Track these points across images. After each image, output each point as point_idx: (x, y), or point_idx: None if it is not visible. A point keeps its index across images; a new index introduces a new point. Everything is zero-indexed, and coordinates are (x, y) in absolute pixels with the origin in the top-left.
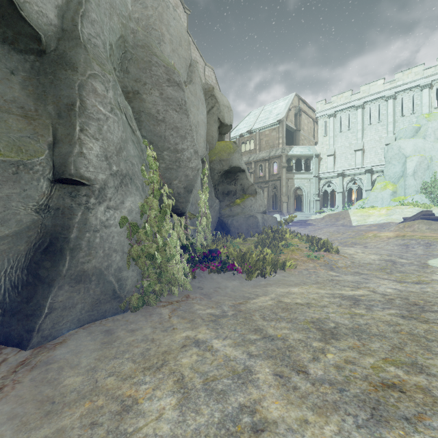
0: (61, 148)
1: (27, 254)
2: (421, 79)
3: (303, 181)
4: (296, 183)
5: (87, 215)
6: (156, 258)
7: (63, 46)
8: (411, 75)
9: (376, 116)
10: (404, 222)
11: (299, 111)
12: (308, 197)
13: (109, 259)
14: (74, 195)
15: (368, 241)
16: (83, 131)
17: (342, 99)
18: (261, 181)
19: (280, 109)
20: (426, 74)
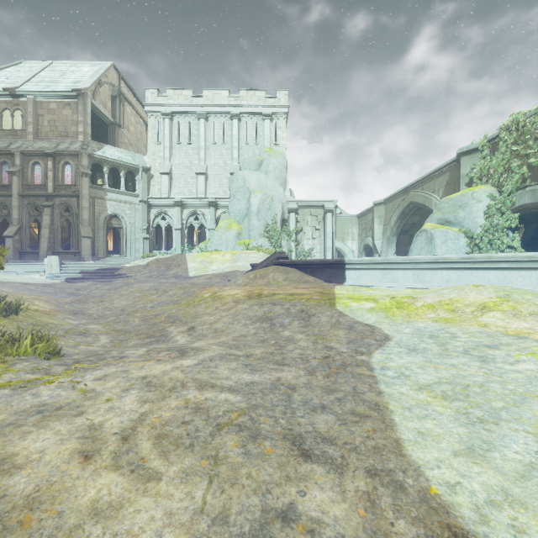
0: None
1: None
2: (264, 106)
3: (123, 206)
4: (111, 206)
5: None
6: None
7: None
8: (255, 98)
9: (221, 135)
10: (254, 269)
11: (119, 96)
12: (132, 232)
13: None
14: None
15: (201, 310)
16: None
17: (181, 98)
18: (37, 194)
19: (83, 76)
20: (268, 103)
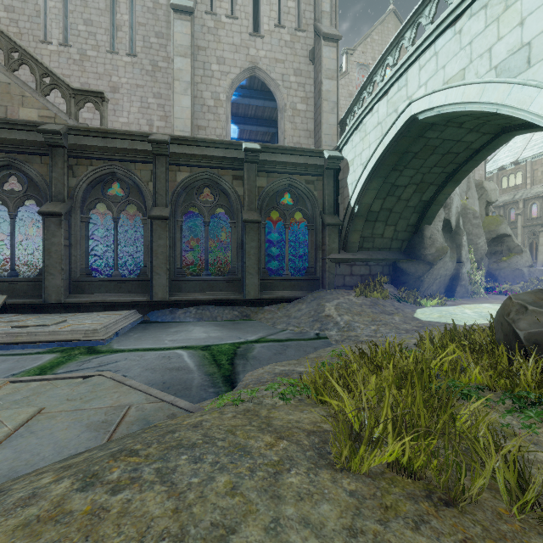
0: (458, 255)
1: (449, 279)
2: None
3: None
4: None
5: (462, 270)
6: (475, 284)
7: (456, 230)
8: None
9: None
10: None
11: None
12: None
13: (466, 282)
14: (459, 265)
15: None
16: (462, 250)
17: None
18: (534, 224)
19: None
20: None
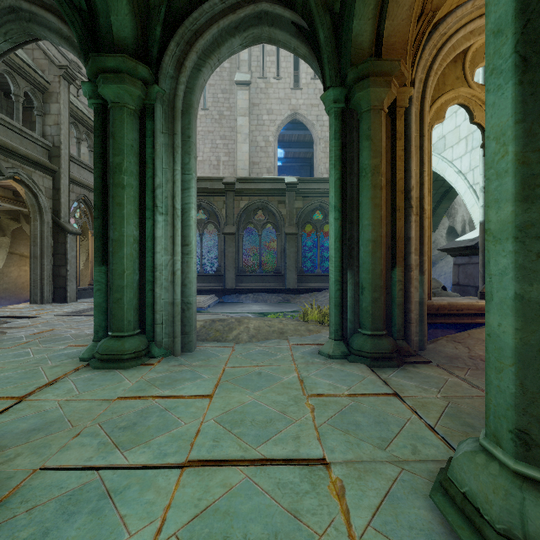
0: None
1: None
2: None
3: None
4: None
5: None
6: None
7: (462, 234)
8: None
9: None
10: None
11: None
12: None
13: None
14: None
15: None
16: None
17: None
18: None
19: None
20: None
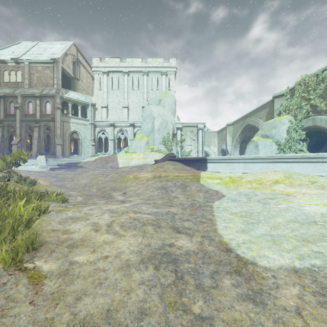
0: None
1: None
2: (162, 67)
3: (80, 126)
4: (73, 126)
5: None
6: None
7: None
8: (157, 63)
9: (137, 84)
10: (156, 163)
11: (77, 61)
12: (85, 142)
13: None
14: None
15: (128, 184)
16: None
17: (113, 62)
18: (31, 119)
19: (57, 50)
20: (164, 65)
